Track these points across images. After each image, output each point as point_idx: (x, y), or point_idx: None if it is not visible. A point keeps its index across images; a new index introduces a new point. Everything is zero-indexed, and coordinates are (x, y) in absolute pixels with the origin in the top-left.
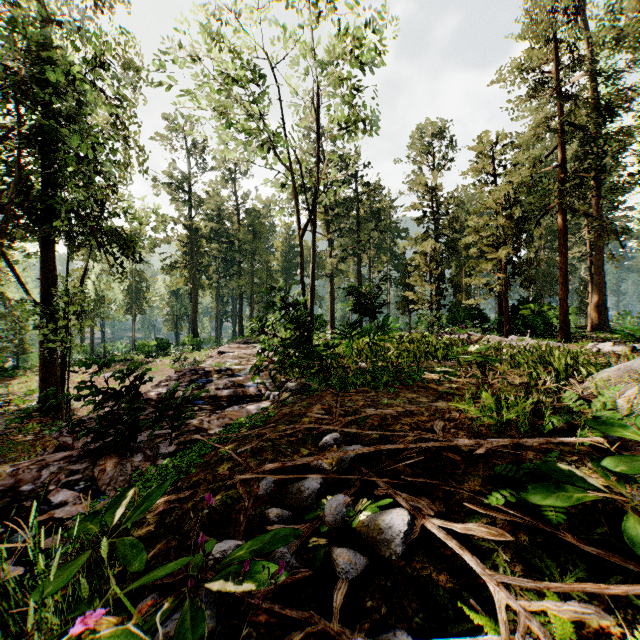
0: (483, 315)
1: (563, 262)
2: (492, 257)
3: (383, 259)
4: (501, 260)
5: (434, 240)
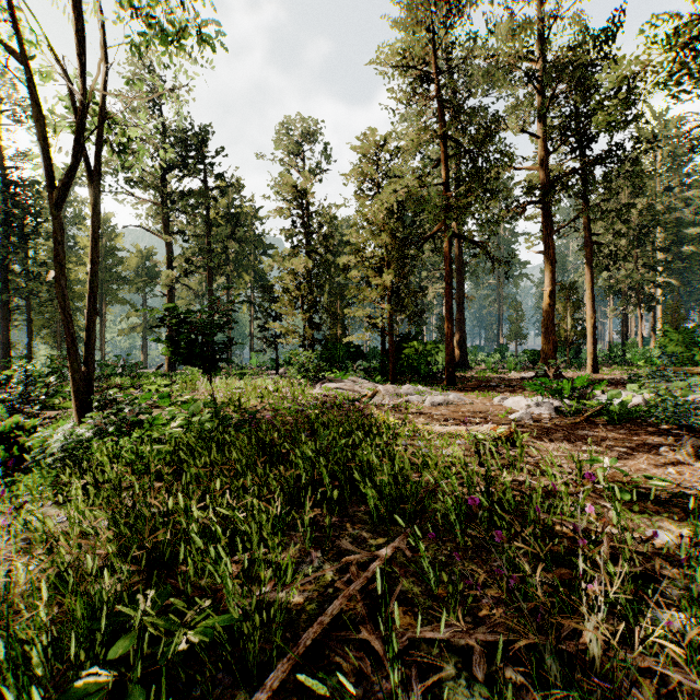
0: (362, 352)
1: (450, 295)
2: (379, 283)
3: (245, 279)
4: (384, 288)
5: (308, 257)
